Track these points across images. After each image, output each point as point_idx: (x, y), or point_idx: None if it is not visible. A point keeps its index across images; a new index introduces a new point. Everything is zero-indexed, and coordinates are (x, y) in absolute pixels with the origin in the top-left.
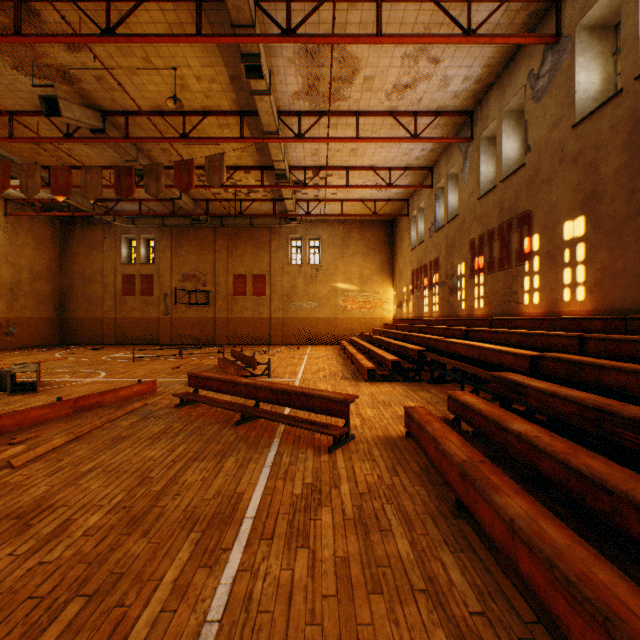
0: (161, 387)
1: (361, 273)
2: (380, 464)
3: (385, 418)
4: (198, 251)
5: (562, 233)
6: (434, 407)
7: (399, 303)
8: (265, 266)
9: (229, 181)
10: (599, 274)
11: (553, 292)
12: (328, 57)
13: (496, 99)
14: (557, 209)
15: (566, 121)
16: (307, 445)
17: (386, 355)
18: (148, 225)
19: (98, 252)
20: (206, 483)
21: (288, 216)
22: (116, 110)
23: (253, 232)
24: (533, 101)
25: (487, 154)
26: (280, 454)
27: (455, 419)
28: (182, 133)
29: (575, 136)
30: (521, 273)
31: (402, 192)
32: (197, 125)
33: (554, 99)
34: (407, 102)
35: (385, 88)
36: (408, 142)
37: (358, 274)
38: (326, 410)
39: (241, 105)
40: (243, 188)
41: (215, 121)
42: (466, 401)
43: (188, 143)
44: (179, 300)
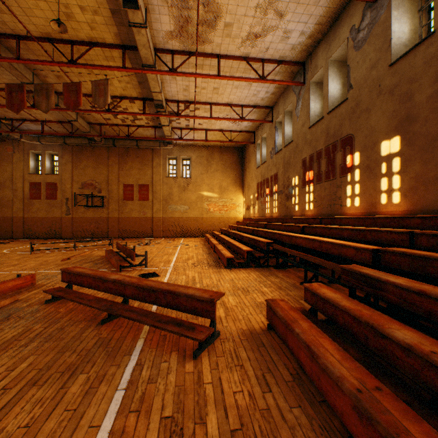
0: (43, 279)
1: (220, 185)
2: (249, 373)
3: (246, 307)
4: (95, 165)
5: (380, 150)
6: (285, 292)
7: (247, 207)
8: (148, 178)
9: (117, 109)
10: (413, 182)
11: (372, 197)
12: (195, 0)
13: (323, 51)
14: (375, 132)
15: (383, 62)
16: (172, 348)
17: (241, 246)
18: (52, 143)
19: (8, 163)
20: (30, 432)
21: (166, 140)
22: (8, 33)
23: (139, 152)
24: (354, 49)
25: (315, 95)
26: (140, 365)
27: (312, 309)
28: (70, 59)
29: (391, 73)
30: (344, 182)
31: (250, 126)
32: (84, 53)
33: (373, 46)
34: (257, 50)
35: (241, 35)
36: (257, 82)
37: (218, 185)
38: (192, 309)
39: (123, 39)
40: (128, 114)
41: (101, 53)
42: (327, 296)
43: (79, 72)
44: (79, 203)
